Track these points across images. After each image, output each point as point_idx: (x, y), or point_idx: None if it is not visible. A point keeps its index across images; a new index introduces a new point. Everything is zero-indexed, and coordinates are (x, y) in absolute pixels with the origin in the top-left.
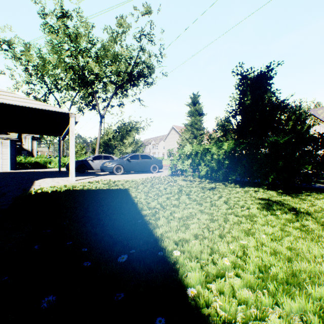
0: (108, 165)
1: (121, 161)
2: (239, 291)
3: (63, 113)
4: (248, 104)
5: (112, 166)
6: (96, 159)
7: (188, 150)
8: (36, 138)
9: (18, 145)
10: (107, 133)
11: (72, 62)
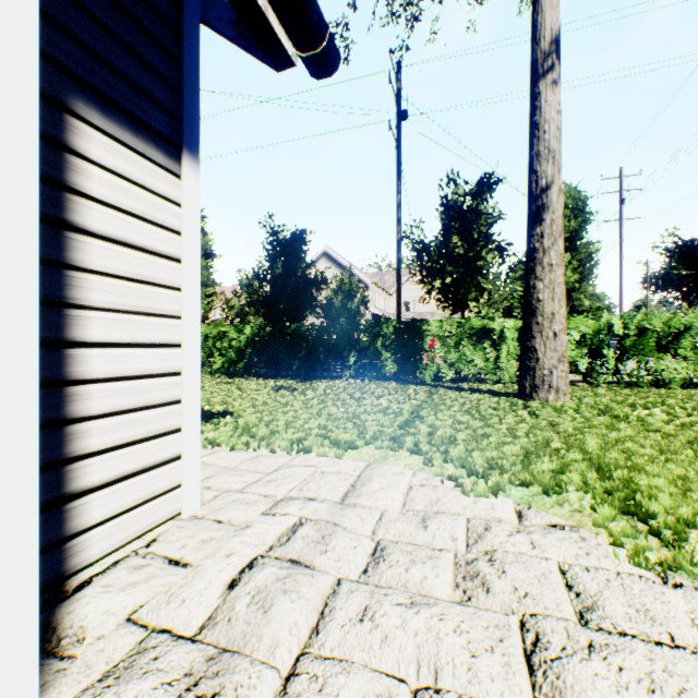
0: None
1: None
2: (241, 408)
3: None
4: (279, 273)
5: None
6: None
7: None
8: None
9: None
10: None
11: None
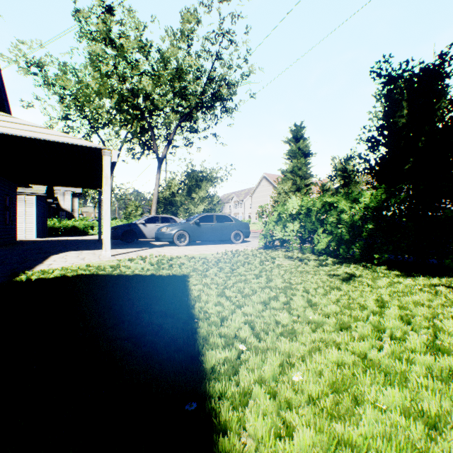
0: (165, 231)
1: (186, 225)
2: None
3: (91, 148)
4: (402, 123)
5: (172, 232)
6: (151, 222)
7: (294, 206)
8: (77, 195)
9: (55, 204)
10: (169, 186)
11: (119, 83)
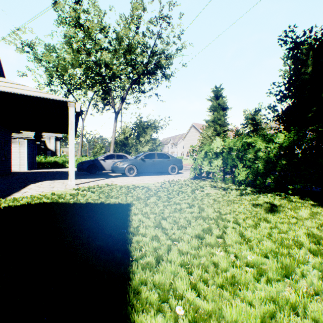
0: (118, 165)
1: (134, 160)
2: None
3: (59, 101)
4: (306, 79)
5: (124, 166)
6: (109, 159)
7: (218, 146)
8: (59, 139)
9: (43, 145)
10: (123, 132)
11: (86, 56)
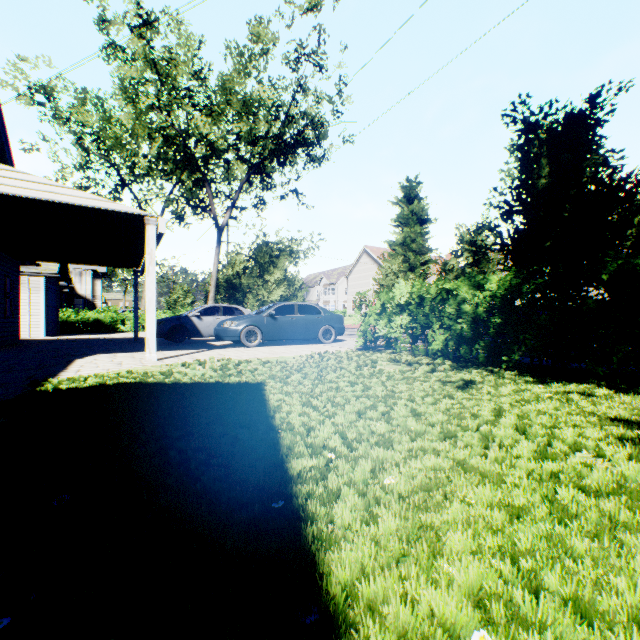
0: (229, 326)
1: (257, 318)
2: None
3: (130, 215)
4: (542, 186)
5: (238, 328)
6: (208, 315)
7: (402, 294)
8: (100, 275)
9: (68, 288)
10: (232, 263)
11: (163, 120)
